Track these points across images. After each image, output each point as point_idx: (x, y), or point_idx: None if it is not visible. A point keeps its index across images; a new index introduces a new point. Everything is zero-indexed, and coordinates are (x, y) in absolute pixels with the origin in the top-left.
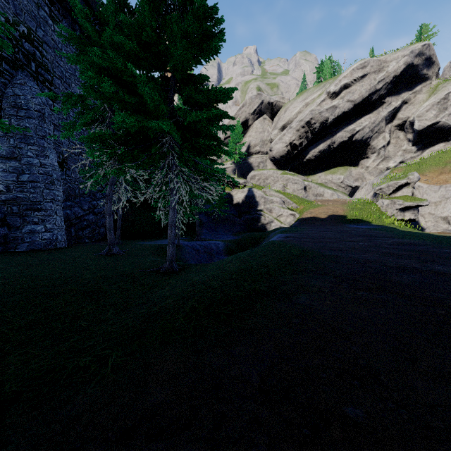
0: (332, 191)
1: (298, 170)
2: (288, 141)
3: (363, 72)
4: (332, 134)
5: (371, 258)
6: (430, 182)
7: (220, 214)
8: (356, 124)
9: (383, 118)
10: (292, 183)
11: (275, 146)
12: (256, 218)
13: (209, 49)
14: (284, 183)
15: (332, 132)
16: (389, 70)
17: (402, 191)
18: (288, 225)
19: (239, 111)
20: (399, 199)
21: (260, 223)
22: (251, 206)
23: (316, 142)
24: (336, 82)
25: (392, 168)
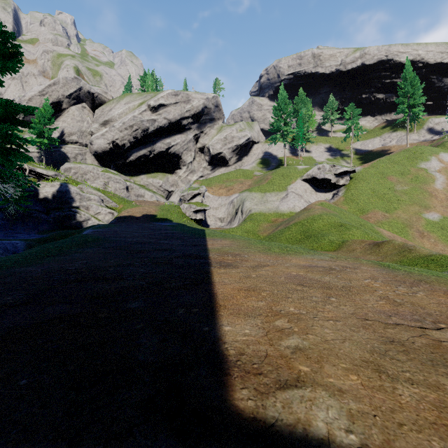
0: (152, 193)
1: (122, 169)
2: (111, 139)
3: (177, 99)
4: (153, 143)
5: (135, 240)
6: (214, 193)
7: (19, 210)
8: (171, 139)
9: (191, 140)
10: (114, 182)
11: (97, 140)
12: (70, 215)
13: (8, 67)
14: (105, 181)
15: (152, 141)
16: (194, 104)
17: (196, 198)
18: (107, 222)
19: (48, 88)
20: (194, 204)
21: (75, 220)
22: (63, 203)
23: (139, 147)
24: (155, 98)
25: (196, 179)
